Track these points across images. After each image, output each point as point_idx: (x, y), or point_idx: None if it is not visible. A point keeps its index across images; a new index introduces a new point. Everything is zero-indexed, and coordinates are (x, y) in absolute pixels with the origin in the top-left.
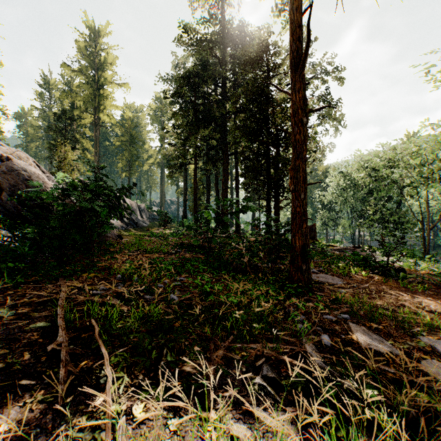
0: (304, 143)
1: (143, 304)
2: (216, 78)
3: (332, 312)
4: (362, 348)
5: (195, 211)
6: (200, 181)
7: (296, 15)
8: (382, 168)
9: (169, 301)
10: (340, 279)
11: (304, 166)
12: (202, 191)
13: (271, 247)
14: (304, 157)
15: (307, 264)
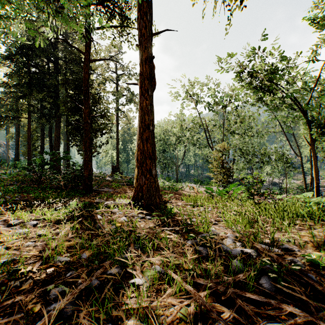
0: (89, 131)
1: (2, 201)
2: (49, 56)
3: (94, 197)
4: (95, 202)
5: (29, 155)
6: (34, 130)
7: (86, 74)
8: (159, 134)
9: (15, 201)
10: (113, 190)
11: (89, 141)
12: (36, 138)
13: (73, 175)
14: (89, 137)
15: (90, 182)
